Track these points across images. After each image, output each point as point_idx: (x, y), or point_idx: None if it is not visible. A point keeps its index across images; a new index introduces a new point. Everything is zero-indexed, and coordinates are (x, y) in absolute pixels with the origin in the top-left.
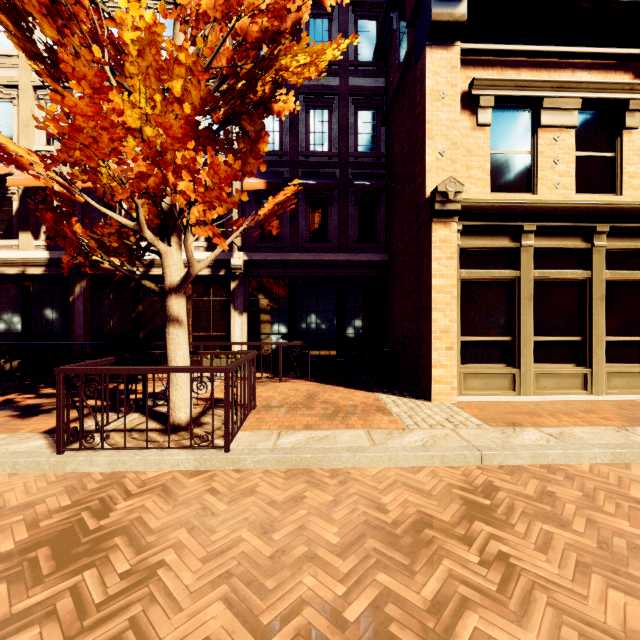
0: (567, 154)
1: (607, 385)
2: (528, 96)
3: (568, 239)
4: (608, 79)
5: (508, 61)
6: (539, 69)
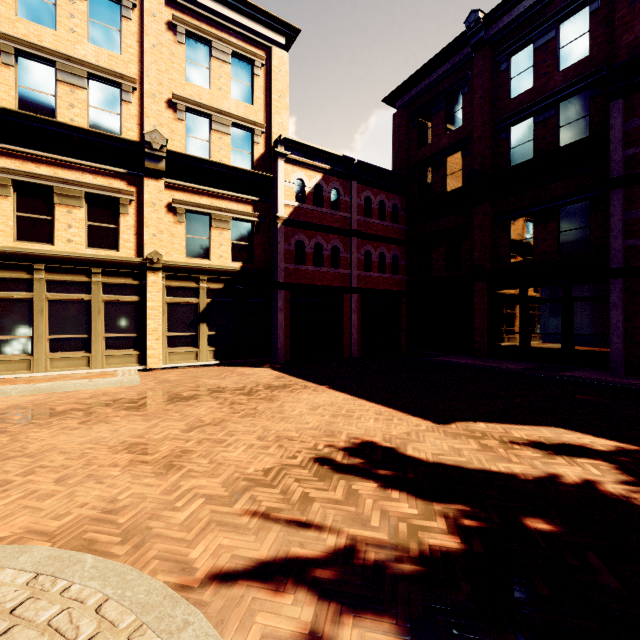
0: (78, 223)
1: (106, 363)
2: (41, 183)
3: (76, 275)
4: (110, 182)
5: (29, 157)
6: (56, 167)
